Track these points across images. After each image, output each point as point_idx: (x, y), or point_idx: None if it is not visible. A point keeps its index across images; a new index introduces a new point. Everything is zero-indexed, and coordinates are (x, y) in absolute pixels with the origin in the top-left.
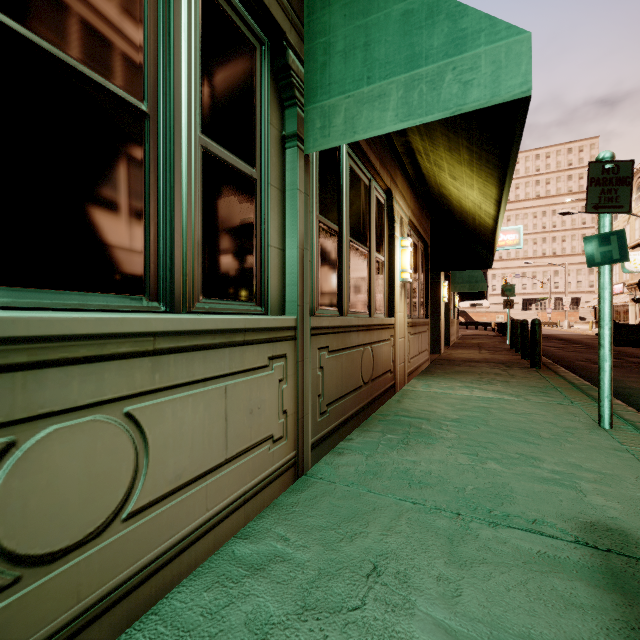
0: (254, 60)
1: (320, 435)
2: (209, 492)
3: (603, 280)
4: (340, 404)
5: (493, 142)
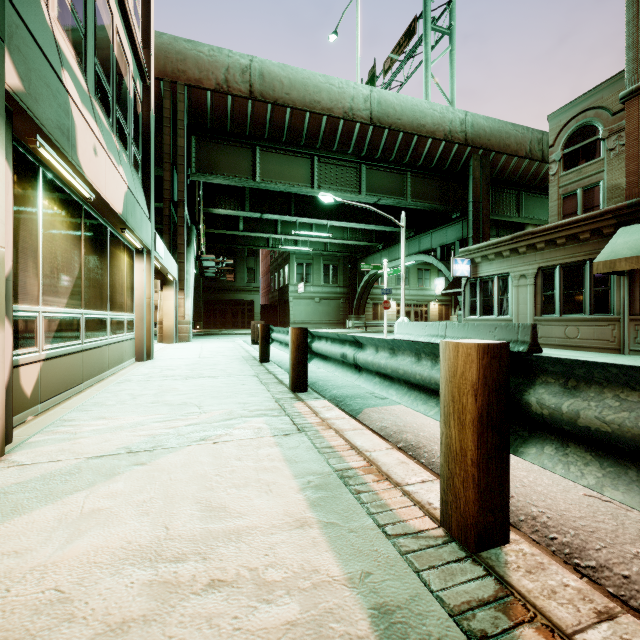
0: None
1: (636, 349)
2: (590, 342)
3: None
4: None
5: None
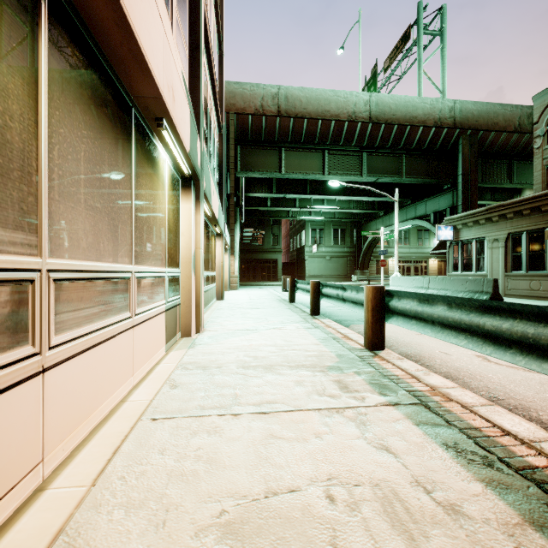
0: None
1: None
2: None
3: None
4: None
5: None
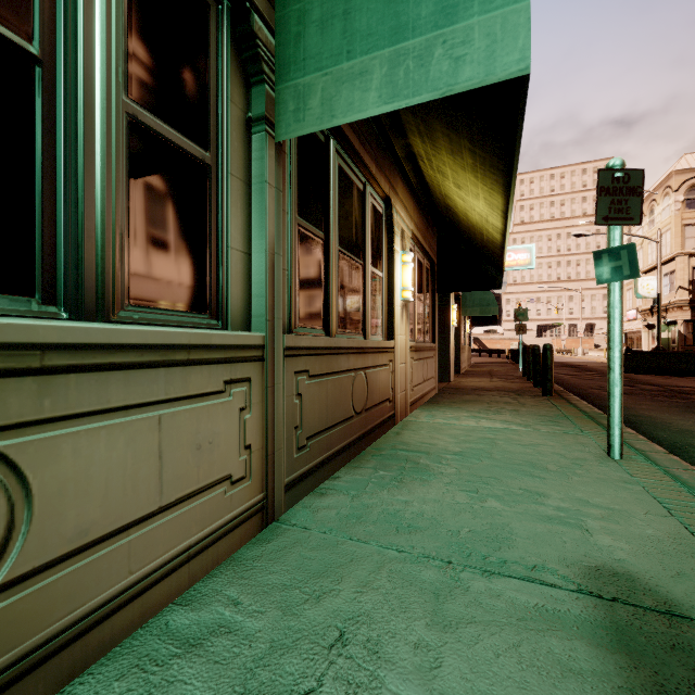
0: (207, 20)
1: (298, 474)
2: (134, 550)
3: (613, 298)
4: (324, 437)
5: (496, 142)
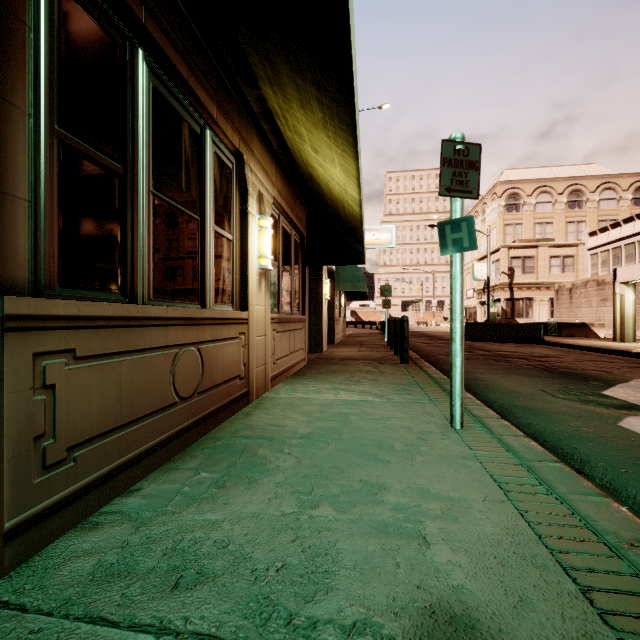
0: None
1: (44, 505)
2: None
3: (455, 269)
4: (114, 439)
5: (339, 85)
